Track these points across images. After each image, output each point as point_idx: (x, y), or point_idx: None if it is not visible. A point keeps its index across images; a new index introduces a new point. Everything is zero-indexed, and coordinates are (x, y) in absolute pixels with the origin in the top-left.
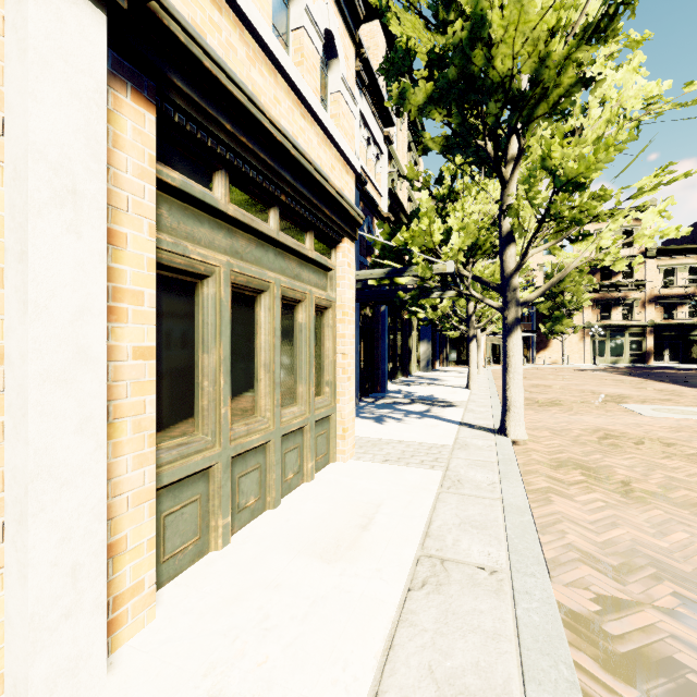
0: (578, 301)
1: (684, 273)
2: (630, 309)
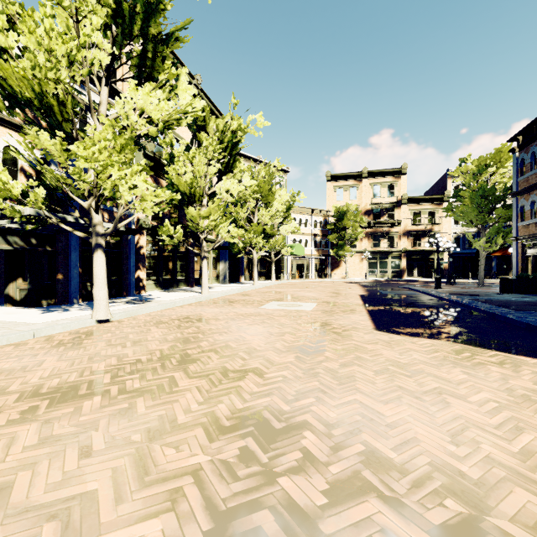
0: (353, 233)
1: (425, 215)
2: (392, 240)
